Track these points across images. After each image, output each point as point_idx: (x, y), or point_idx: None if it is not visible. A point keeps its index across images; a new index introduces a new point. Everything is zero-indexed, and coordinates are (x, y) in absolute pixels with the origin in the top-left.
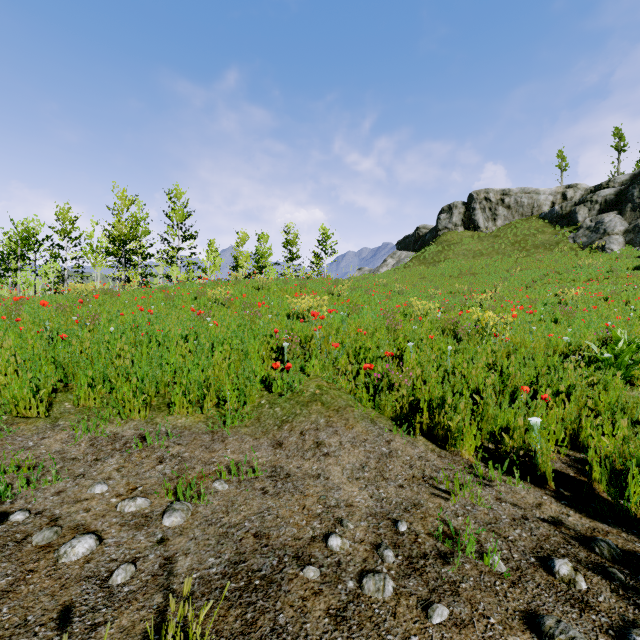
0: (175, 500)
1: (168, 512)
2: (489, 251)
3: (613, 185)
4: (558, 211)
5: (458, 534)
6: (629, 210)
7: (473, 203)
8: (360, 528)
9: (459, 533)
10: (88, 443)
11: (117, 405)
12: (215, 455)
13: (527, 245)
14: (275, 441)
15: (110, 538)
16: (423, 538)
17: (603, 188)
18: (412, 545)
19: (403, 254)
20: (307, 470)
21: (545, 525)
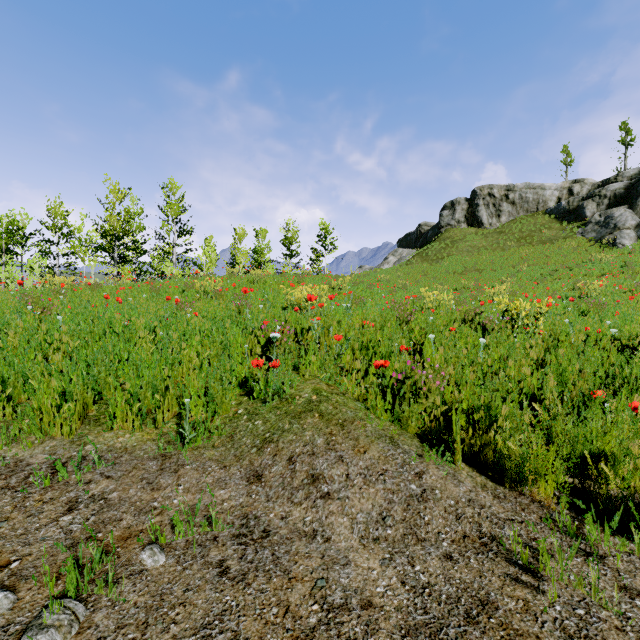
0: (63, 593)
1: (27, 634)
2: (494, 247)
3: (622, 179)
4: (565, 206)
5: None
6: None
7: (476, 199)
8: None
9: None
10: None
11: (33, 417)
12: (159, 495)
13: (533, 241)
14: (251, 471)
15: None
16: None
17: (611, 183)
18: None
19: (405, 252)
20: (296, 523)
21: None
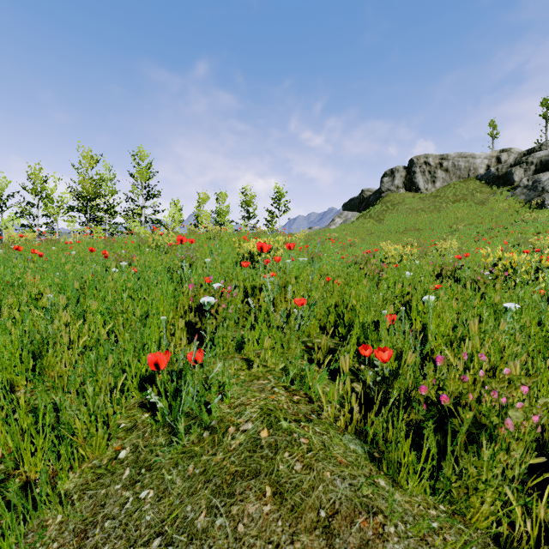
0: None
1: None
2: (431, 209)
3: (545, 148)
4: (494, 172)
5: None
6: None
7: (414, 167)
8: None
9: None
10: None
11: None
12: None
13: (467, 203)
14: None
15: None
16: None
17: (536, 151)
18: None
19: (349, 214)
20: None
21: None
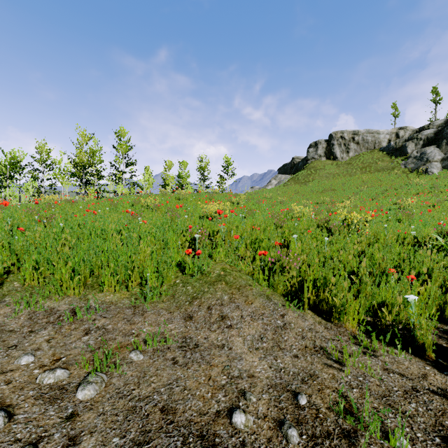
0: (93, 371)
1: (82, 385)
2: (344, 174)
3: (432, 127)
4: (393, 146)
5: (357, 408)
6: (444, 144)
7: (332, 140)
8: (262, 401)
9: (362, 412)
10: (27, 317)
11: (56, 284)
12: (134, 327)
13: (371, 170)
14: (186, 314)
15: (21, 414)
16: (324, 413)
17: (425, 129)
18: (314, 421)
19: (283, 177)
20: (213, 341)
21: (437, 398)
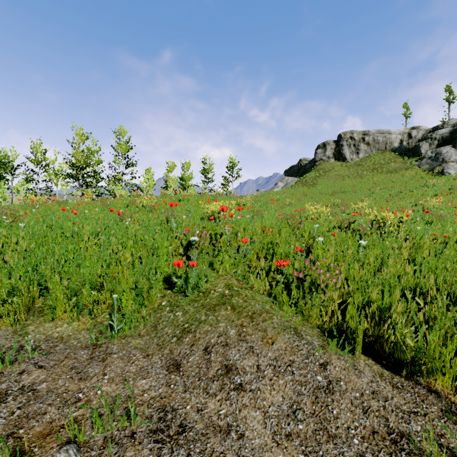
0: None
1: None
2: (354, 176)
3: (447, 126)
4: (406, 146)
5: None
6: None
7: (341, 141)
8: None
9: None
10: None
11: None
12: (84, 386)
13: (383, 171)
14: (171, 360)
15: None
16: None
17: (439, 129)
18: None
19: (289, 179)
20: (211, 416)
21: None
